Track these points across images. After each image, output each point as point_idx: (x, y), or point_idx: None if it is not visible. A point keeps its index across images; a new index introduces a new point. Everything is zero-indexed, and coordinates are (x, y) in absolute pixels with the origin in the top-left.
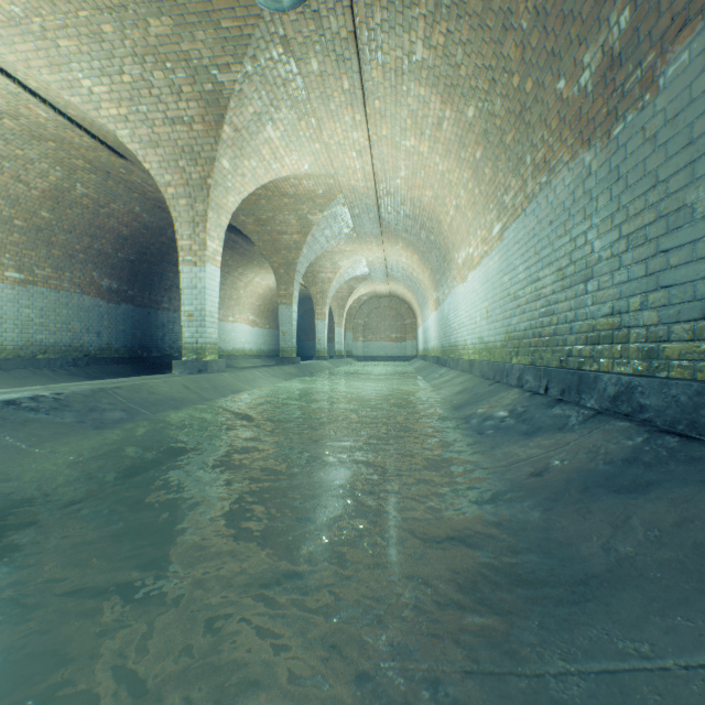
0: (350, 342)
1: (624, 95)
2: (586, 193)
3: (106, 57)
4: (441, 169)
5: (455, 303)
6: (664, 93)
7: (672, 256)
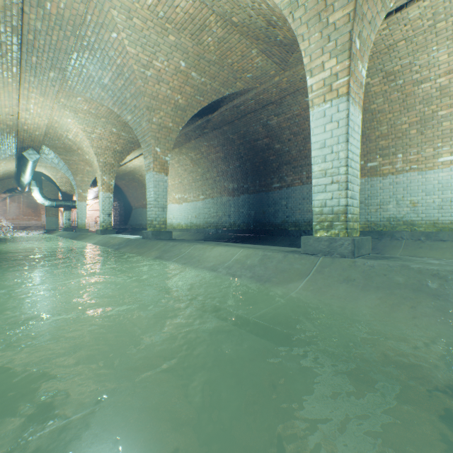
0: None
1: None
2: None
3: None
4: None
5: None
6: None
7: None
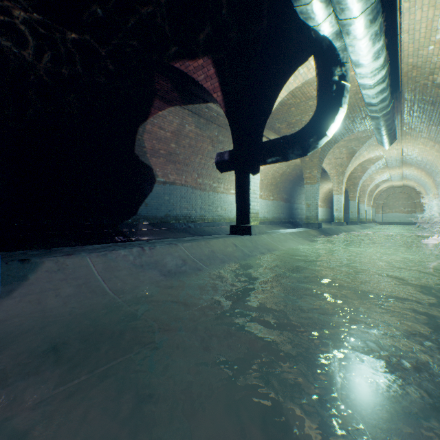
0: (373, 214)
1: None
2: None
3: None
4: (435, 154)
5: None
6: None
7: None
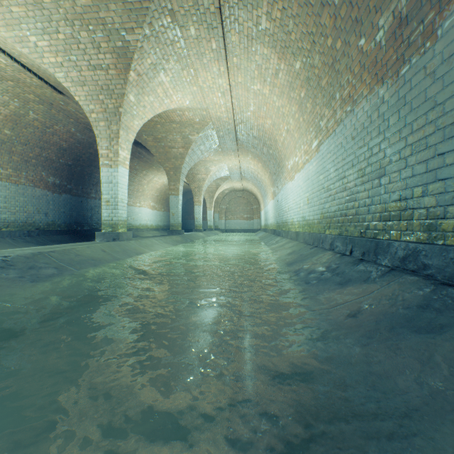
0: (217, 220)
1: (409, 45)
2: (380, 116)
3: (46, 20)
4: (277, 105)
5: (286, 194)
6: (442, 40)
7: (448, 157)
